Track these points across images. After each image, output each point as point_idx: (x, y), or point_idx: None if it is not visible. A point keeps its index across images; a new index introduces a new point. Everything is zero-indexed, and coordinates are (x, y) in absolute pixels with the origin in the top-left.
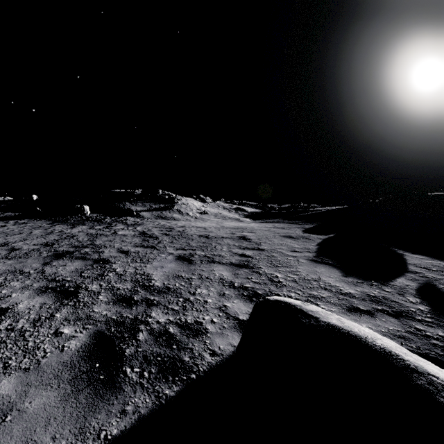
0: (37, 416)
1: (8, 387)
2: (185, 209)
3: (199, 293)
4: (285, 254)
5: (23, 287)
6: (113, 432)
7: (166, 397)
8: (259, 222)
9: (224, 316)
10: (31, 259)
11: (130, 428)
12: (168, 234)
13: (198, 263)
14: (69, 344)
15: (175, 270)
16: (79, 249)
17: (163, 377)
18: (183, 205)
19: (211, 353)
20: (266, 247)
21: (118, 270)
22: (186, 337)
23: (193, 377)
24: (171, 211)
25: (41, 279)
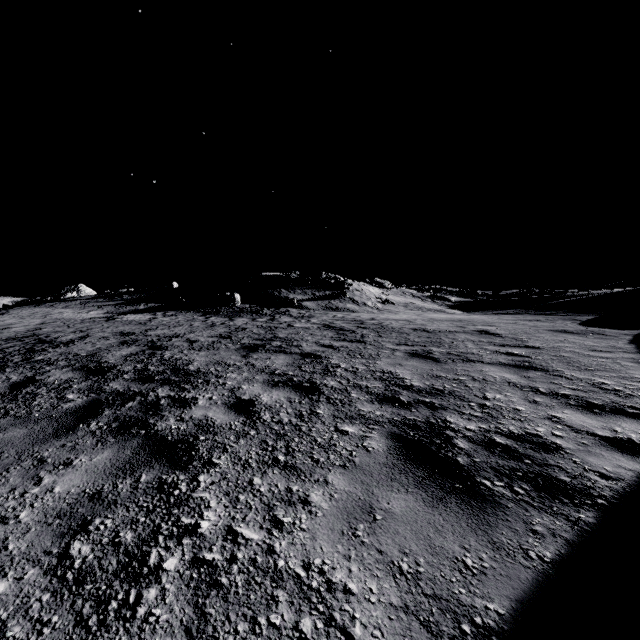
0: (414, 520)
1: (342, 483)
2: (360, 297)
3: (494, 398)
4: (585, 355)
5: (247, 379)
6: (545, 554)
7: (585, 522)
8: (482, 314)
9: (567, 429)
10: (222, 351)
11: (567, 553)
12: (364, 327)
13: (449, 361)
14: (369, 444)
15: (425, 369)
16: (267, 342)
17: (550, 496)
18: (356, 291)
19: (600, 475)
20: (537, 344)
21: (343, 366)
22: (534, 451)
23: (603, 503)
24: (342, 300)
25: (258, 372)
